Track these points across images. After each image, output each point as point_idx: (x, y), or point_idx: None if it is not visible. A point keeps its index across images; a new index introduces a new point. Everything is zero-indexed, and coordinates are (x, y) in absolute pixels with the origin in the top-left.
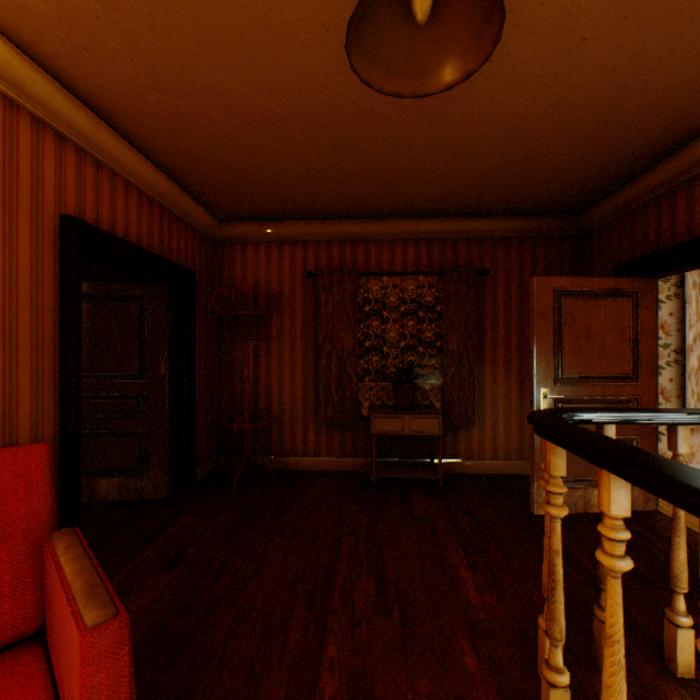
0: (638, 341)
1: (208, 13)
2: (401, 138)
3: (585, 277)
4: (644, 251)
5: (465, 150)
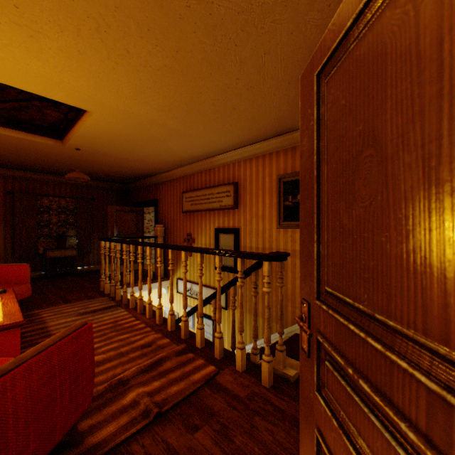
0: (139, 224)
1: (16, 144)
2: (66, 164)
3: (129, 204)
4: (140, 200)
5: (87, 169)
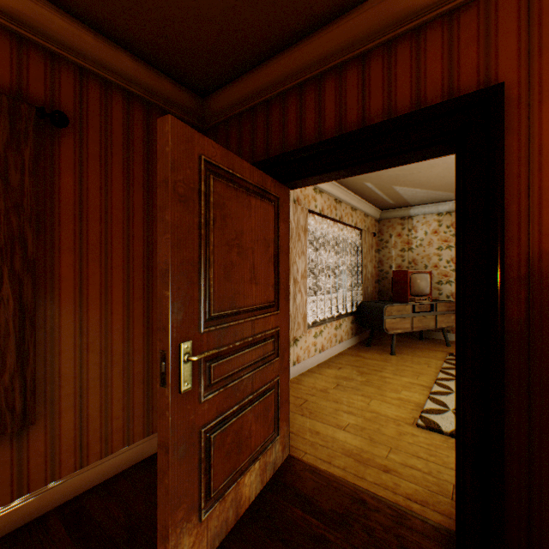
0: (280, 260)
1: None
2: None
3: None
4: (285, 150)
5: None
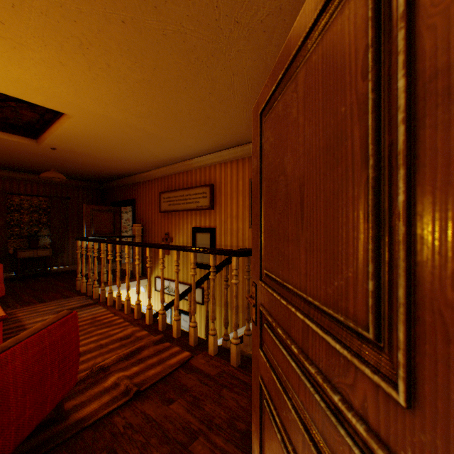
0: (116, 224)
1: None
2: (40, 163)
3: (106, 203)
4: (117, 200)
5: (62, 168)
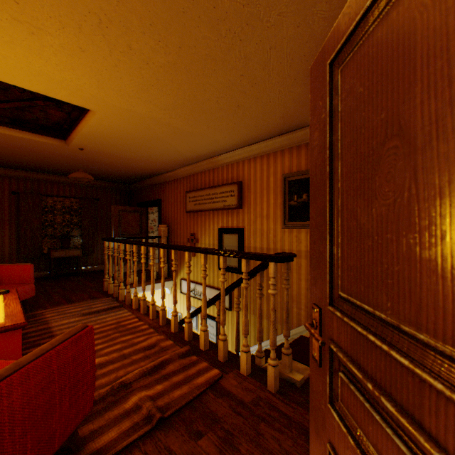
0: (142, 224)
1: (20, 144)
2: (70, 164)
3: (133, 204)
4: (144, 200)
5: (91, 169)
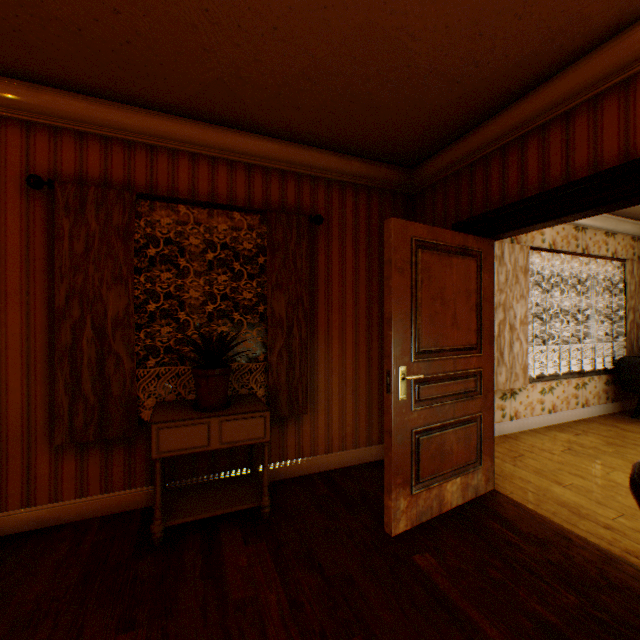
0: (482, 307)
1: None
2: None
3: None
4: (487, 207)
5: None
